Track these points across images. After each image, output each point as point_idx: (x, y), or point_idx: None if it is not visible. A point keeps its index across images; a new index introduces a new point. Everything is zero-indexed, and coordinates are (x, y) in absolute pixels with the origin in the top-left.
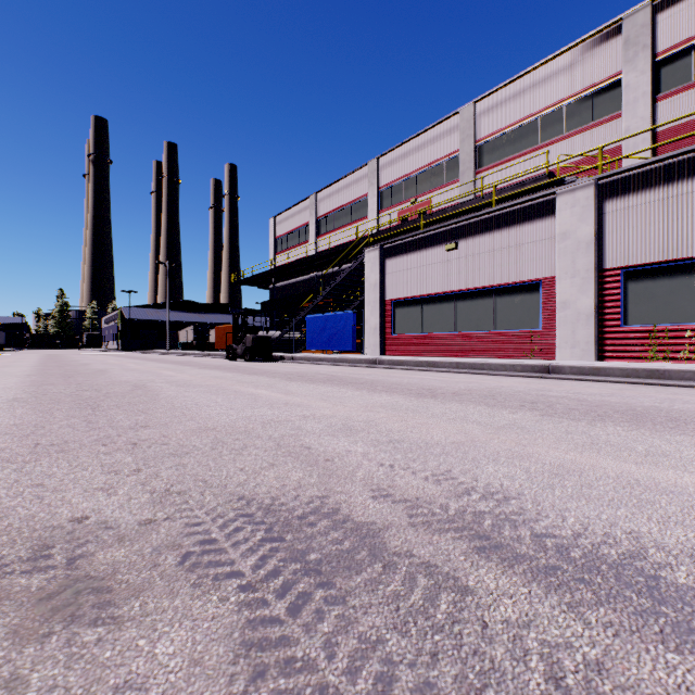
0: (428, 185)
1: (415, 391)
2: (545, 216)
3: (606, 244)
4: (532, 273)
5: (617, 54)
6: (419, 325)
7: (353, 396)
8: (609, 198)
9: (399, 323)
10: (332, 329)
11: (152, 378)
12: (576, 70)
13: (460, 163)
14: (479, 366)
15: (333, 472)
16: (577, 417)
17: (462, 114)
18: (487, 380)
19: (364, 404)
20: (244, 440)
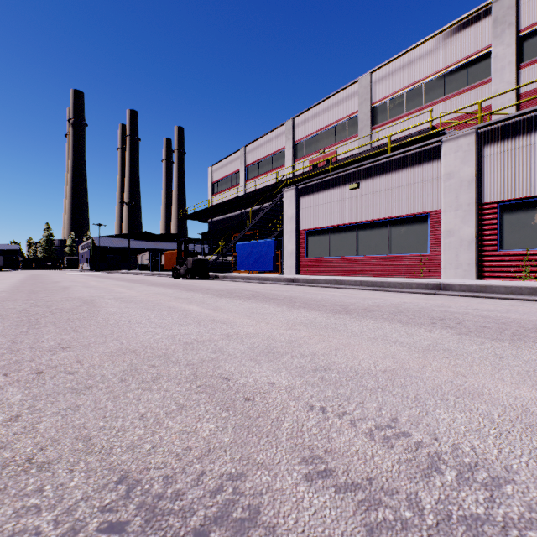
0: (333, 139)
1: (330, 307)
2: (432, 160)
3: (485, 182)
4: (421, 207)
5: (487, 31)
6: (327, 250)
7: (275, 313)
8: (487, 144)
9: (311, 248)
10: (257, 254)
11: (103, 294)
12: (453, 45)
13: (359, 121)
14: (380, 284)
15: (253, 422)
16: (494, 336)
17: (360, 82)
18: (389, 296)
19: (285, 321)
20: (160, 367)
